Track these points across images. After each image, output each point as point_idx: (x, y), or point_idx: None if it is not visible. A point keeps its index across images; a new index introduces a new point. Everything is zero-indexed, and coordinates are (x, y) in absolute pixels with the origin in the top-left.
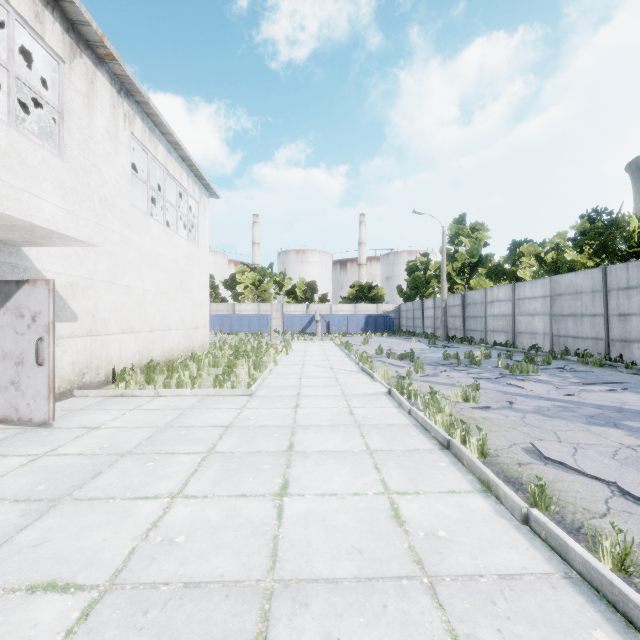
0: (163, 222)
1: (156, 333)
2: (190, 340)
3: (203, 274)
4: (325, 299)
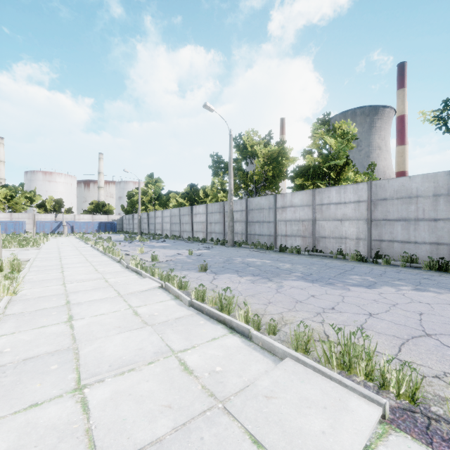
0: None
1: None
2: None
3: None
4: (70, 211)
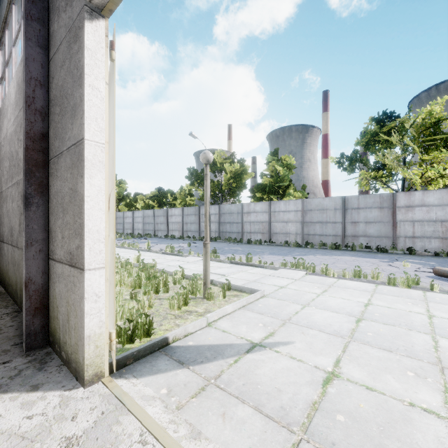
0: None
1: None
2: None
3: None
4: None
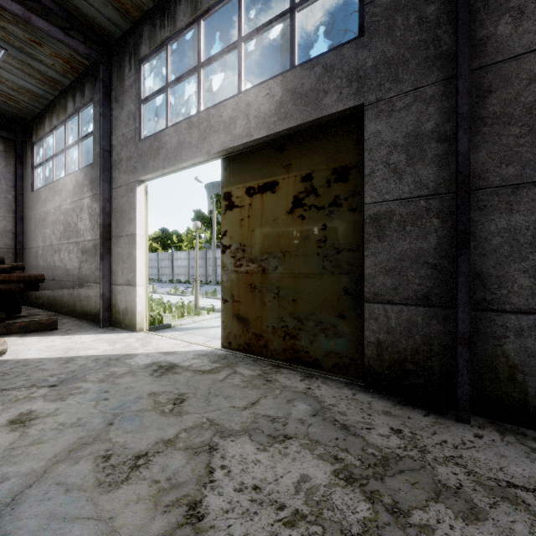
0: None
1: None
2: None
3: None
4: None
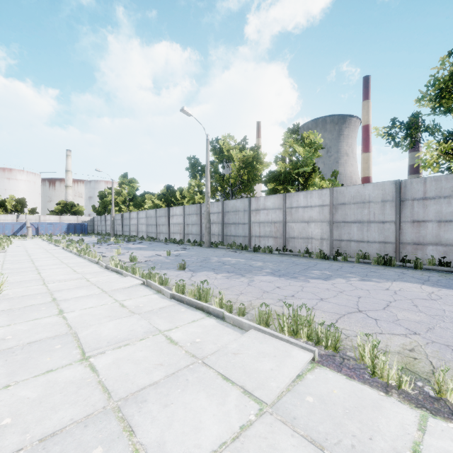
0: None
1: None
2: None
3: None
4: (34, 211)
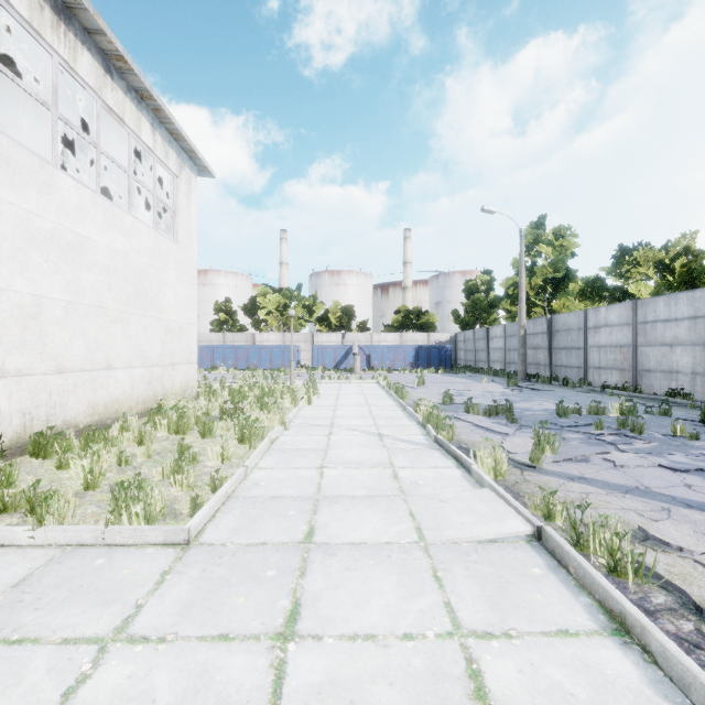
0: (95, 187)
1: (73, 375)
2: (158, 383)
3: (186, 284)
4: (364, 327)
